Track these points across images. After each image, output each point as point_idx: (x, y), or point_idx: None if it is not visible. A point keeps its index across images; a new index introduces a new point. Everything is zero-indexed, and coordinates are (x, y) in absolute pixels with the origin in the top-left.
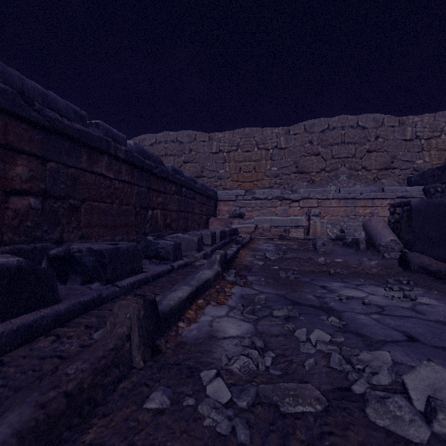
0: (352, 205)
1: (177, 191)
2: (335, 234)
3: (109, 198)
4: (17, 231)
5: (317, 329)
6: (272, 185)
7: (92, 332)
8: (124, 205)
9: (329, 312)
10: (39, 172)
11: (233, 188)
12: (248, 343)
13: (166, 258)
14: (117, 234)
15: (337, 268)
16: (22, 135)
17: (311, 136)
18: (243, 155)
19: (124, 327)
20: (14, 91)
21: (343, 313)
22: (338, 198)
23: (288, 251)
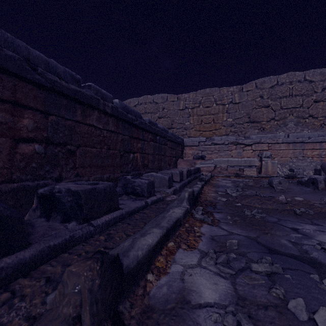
0: (300, 148)
1: (152, 139)
2: (284, 173)
3: (99, 144)
4: (24, 171)
5: (324, 307)
6: (227, 133)
7: (49, 290)
8: (111, 149)
9: (316, 266)
10: (42, 124)
11: (196, 136)
12: (232, 323)
13: (141, 195)
14: (105, 173)
15: (301, 207)
16: (28, 94)
17: (261, 91)
18: (204, 110)
19: (70, 306)
20: (21, 58)
21: None
22: (287, 142)
23: (245, 187)
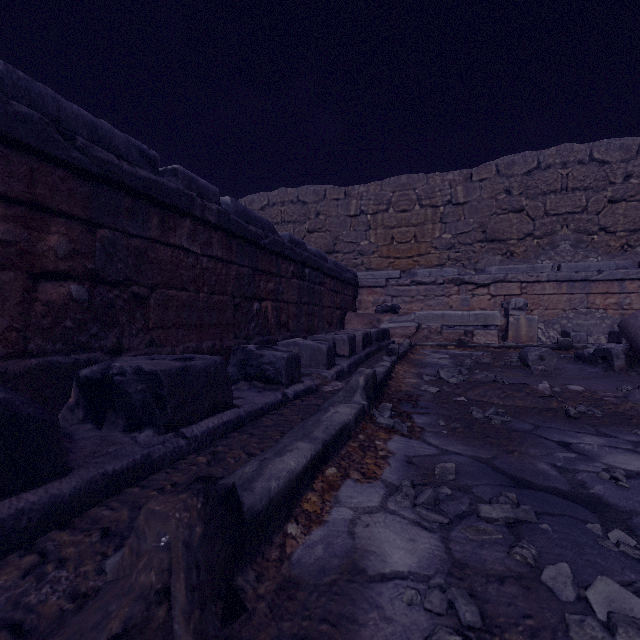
0: (582, 292)
1: (297, 274)
2: (552, 339)
3: (193, 283)
4: (50, 334)
5: (604, 576)
6: (443, 262)
7: (109, 549)
8: (216, 294)
9: (599, 510)
10: (84, 244)
11: (381, 268)
12: (440, 605)
13: (275, 381)
14: (205, 339)
15: (579, 404)
16: (58, 187)
17: (508, 181)
18: (397, 217)
19: (152, 570)
20: (45, 119)
21: (634, 517)
22: (557, 279)
23: (476, 367)
